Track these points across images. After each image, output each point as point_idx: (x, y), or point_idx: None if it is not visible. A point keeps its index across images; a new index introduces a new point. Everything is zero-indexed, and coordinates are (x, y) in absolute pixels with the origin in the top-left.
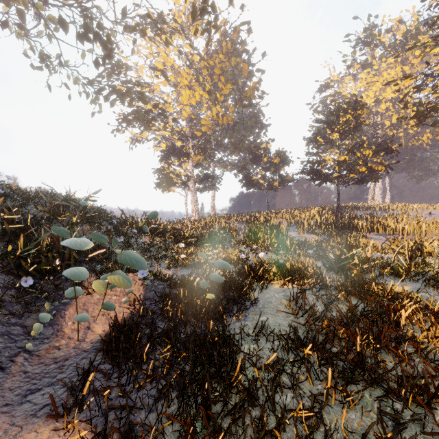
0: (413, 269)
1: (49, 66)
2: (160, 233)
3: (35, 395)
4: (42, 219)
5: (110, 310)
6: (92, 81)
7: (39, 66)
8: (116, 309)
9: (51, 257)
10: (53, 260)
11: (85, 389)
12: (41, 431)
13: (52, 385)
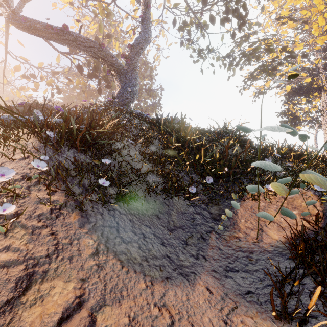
0: None
1: (202, 57)
2: (304, 160)
3: (234, 274)
4: (214, 137)
5: (291, 217)
6: (228, 53)
7: (197, 60)
8: (288, 219)
9: (222, 165)
10: (223, 168)
11: (310, 303)
12: (258, 322)
13: (247, 272)
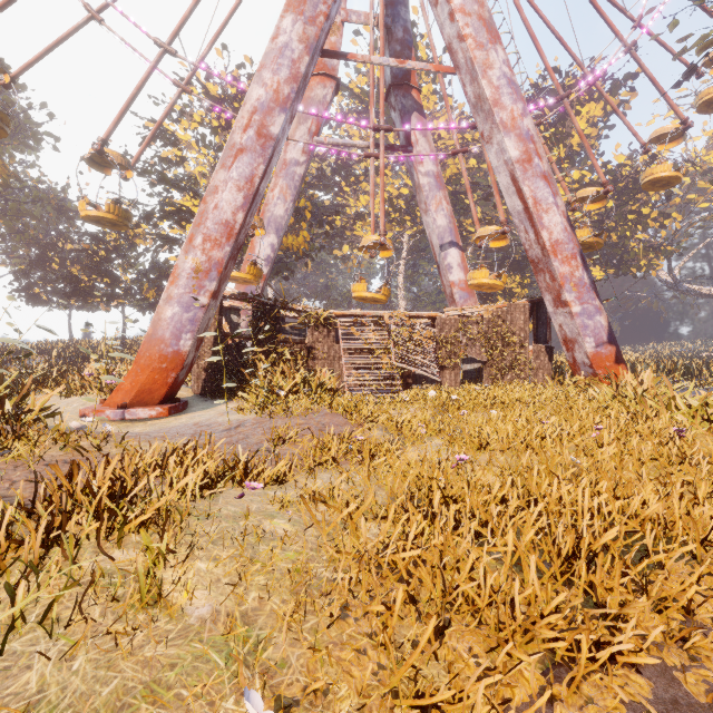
0: None
1: None
2: None
3: None
4: None
5: None
6: None
7: None
8: None
9: None
10: None
11: None
12: None
13: None
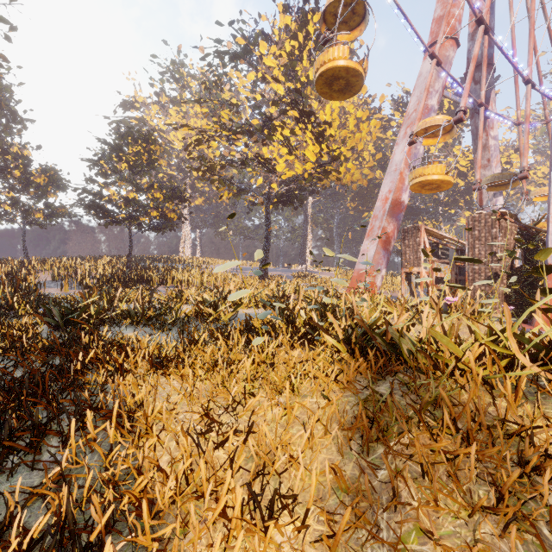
0: (152, 313)
1: None
2: None
3: None
4: None
5: None
6: None
7: None
8: None
9: None
10: None
11: None
12: None
13: None
